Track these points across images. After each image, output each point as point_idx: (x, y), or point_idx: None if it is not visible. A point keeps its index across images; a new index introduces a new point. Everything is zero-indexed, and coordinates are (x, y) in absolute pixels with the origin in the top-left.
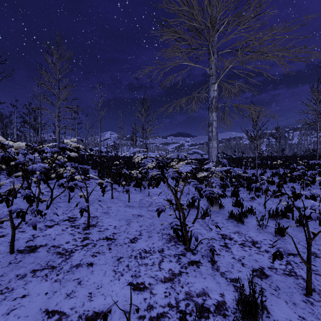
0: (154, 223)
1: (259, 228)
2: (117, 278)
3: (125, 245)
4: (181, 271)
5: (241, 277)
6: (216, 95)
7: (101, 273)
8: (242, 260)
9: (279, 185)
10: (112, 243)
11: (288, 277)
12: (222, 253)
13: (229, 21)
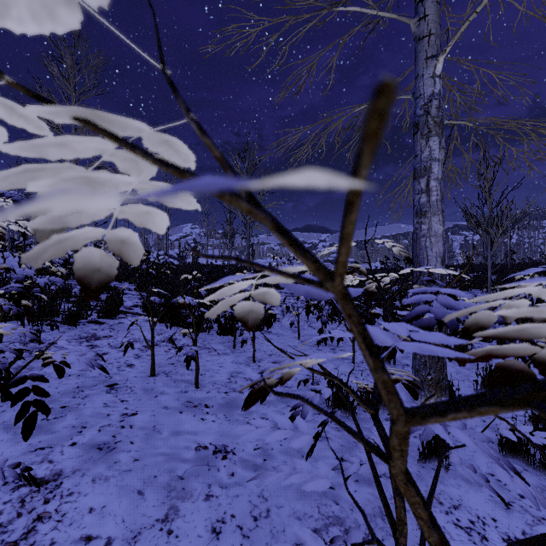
0: (270, 499)
1: None
2: None
3: None
4: None
5: None
6: (439, 89)
7: None
8: None
9: None
10: None
11: None
12: None
13: None
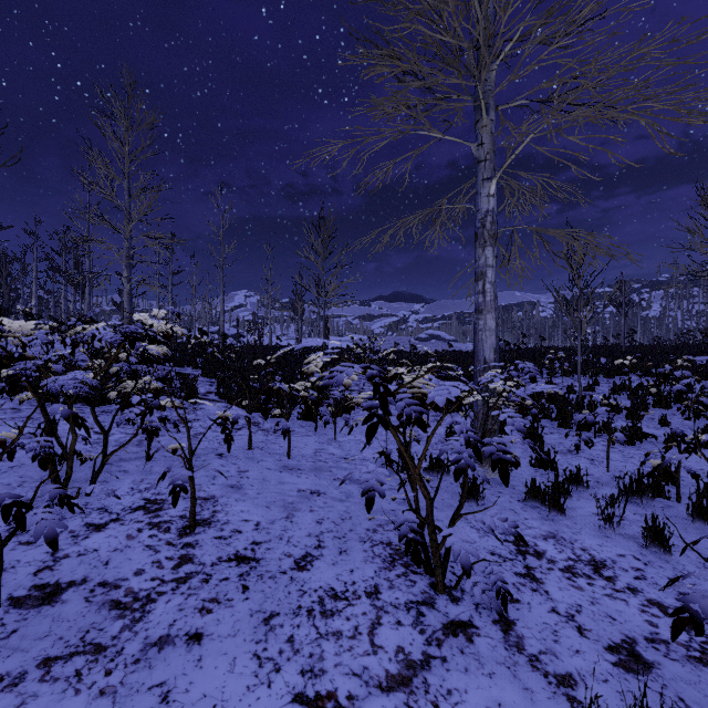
0: (352, 513)
1: (602, 524)
2: (263, 678)
3: (282, 576)
4: (429, 653)
5: (583, 670)
6: (494, 206)
7: (223, 665)
8: (577, 616)
9: (633, 414)
10: (251, 570)
11: (701, 669)
12: (524, 597)
13: (530, 29)
